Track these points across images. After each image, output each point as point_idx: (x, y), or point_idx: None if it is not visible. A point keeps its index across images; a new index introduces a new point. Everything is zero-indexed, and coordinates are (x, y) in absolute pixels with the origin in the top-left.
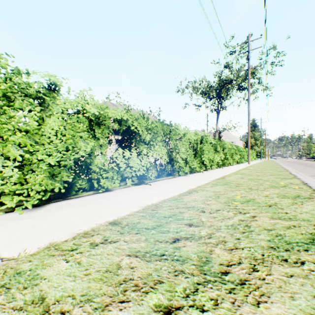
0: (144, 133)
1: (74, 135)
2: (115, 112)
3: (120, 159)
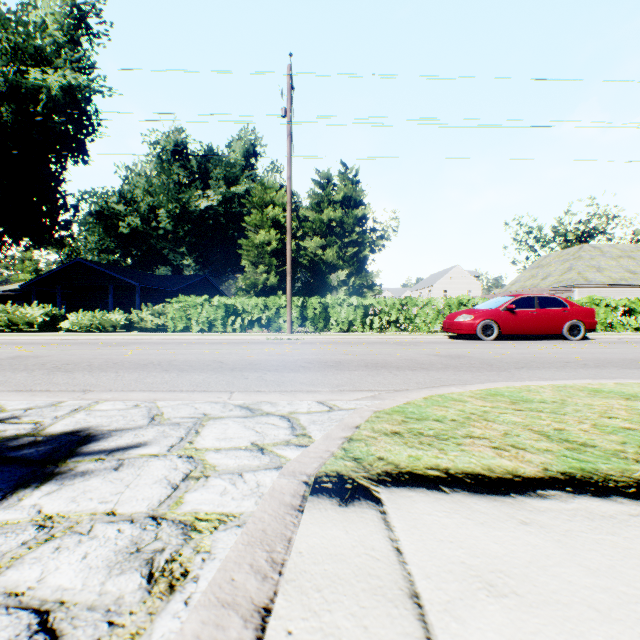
0: (637, 308)
1: (606, 313)
2: (620, 301)
3: (623, 320)
